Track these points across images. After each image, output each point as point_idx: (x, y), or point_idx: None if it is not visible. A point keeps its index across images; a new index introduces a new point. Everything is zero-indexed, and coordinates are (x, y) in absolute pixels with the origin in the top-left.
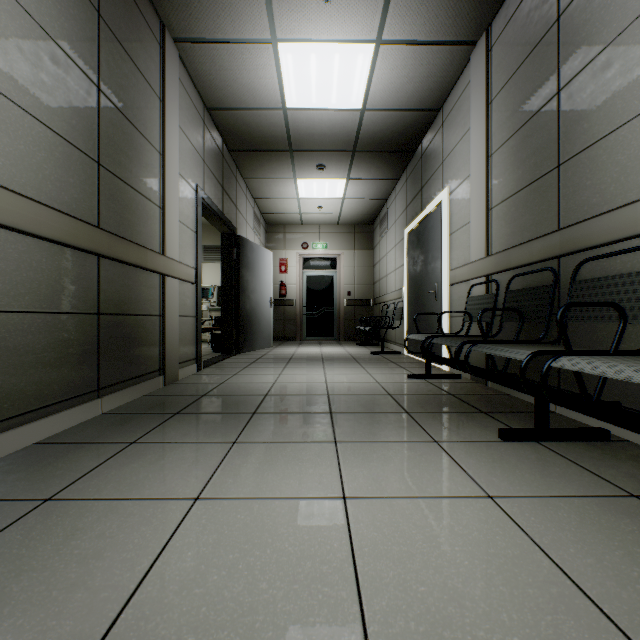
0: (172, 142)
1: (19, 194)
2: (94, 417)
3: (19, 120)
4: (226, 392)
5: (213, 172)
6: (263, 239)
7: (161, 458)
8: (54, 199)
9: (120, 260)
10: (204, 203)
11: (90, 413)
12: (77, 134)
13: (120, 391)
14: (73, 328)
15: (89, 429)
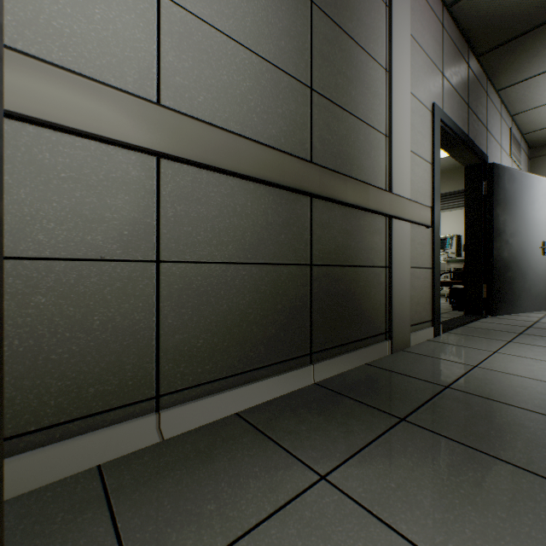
0: (400, 53)
1: (215, 126)
2: (304, 387)
3: (221, 48)
4: (486, 390)
5: (454, 87)
6: (523, 168)
7: None
8: (259, 134)
9: (334, 200)
10: (442, 127)
11: (299, 381)
12: (285, 57)
13: (335, 357)
14: (281, 281)
15: (289, 409)
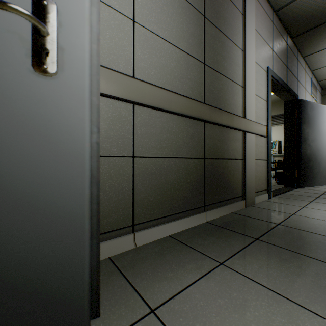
0: (250, 40)
1: (160, 87)
2: (201, 223)
3: (161, 46)
4: (300, 226)
5: (279, 57)
6: (318, 101)
7: (245, 305)
8: (179, 90)
9: (216, 123)
10: (272, 80)
11: (199, 220)
12: (192, 48)
13: (216, 208)
14: (189, 167)
15: (196, 234)
